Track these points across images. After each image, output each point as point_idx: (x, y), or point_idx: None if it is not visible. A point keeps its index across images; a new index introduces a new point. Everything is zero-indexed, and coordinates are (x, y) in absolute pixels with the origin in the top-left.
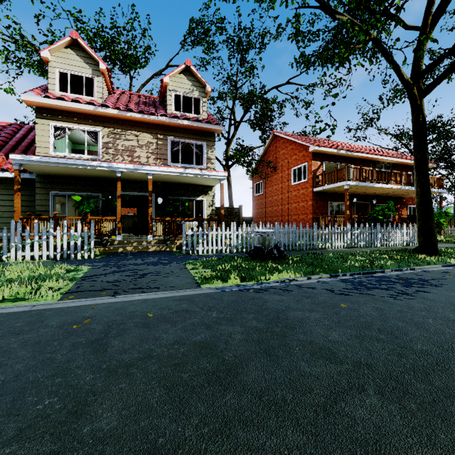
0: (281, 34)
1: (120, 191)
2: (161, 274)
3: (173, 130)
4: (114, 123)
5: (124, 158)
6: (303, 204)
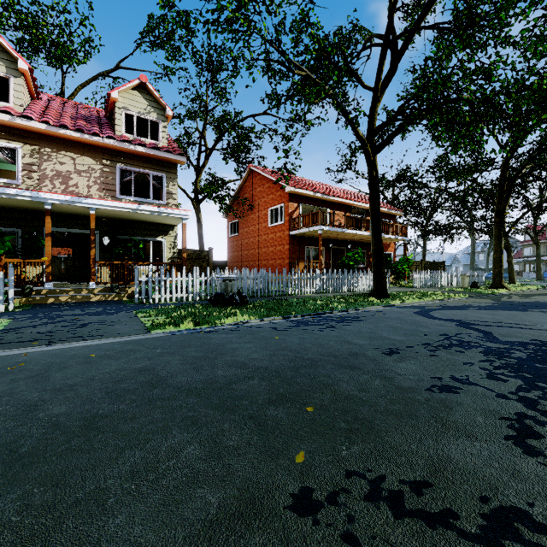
0: (252, 65)
1: (50, 228)
2: (106, 323)
3: (124, 156)
4: (40, 140)
5: (56, 185)
6: (280, 248)
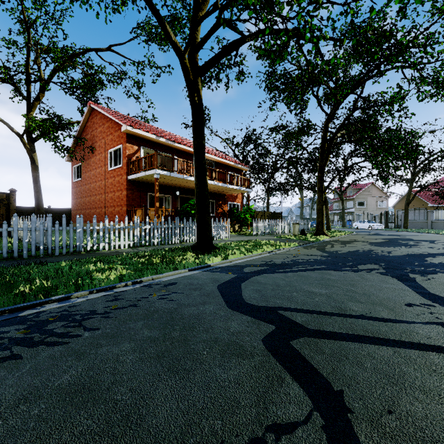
0: None
1: None
2: None
3: None
4: None
5: None
6: (119, 194)
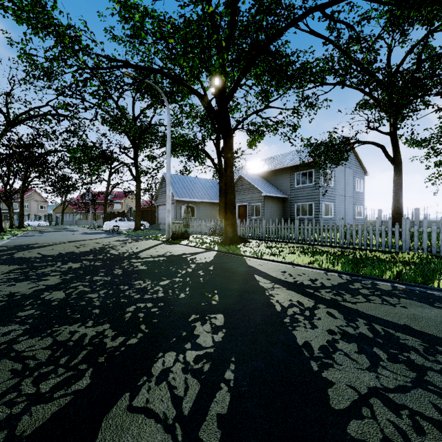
0: None
1: None
2: None
3: None
4: None
5: None
6: None
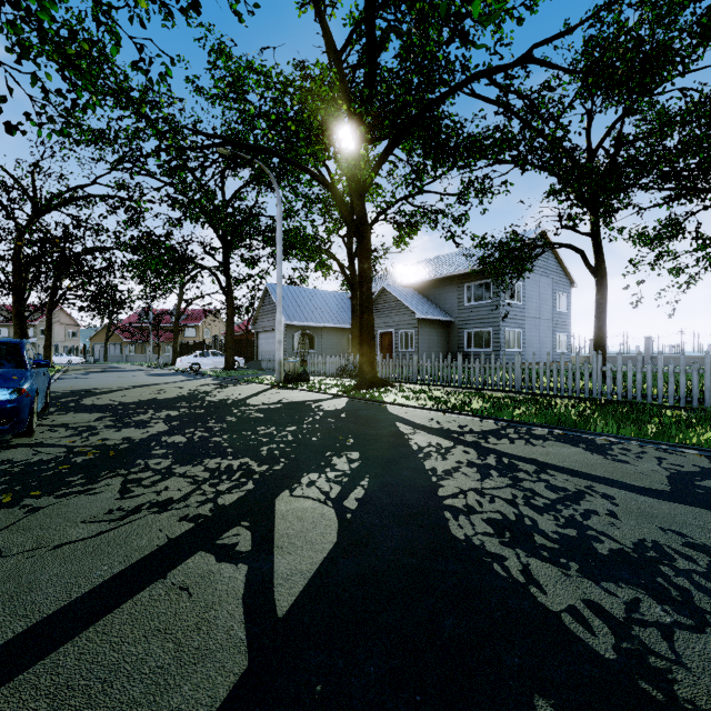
0: None
1: None
2: None
3: None
4: None
5: None
6: None
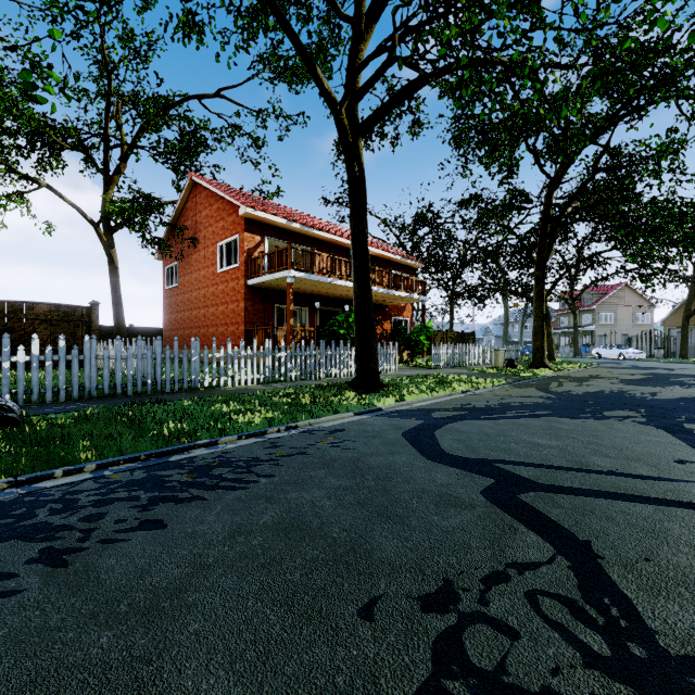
0: None
1: None
2: None
3: None
4: None
5: None
6: (234, 306)
